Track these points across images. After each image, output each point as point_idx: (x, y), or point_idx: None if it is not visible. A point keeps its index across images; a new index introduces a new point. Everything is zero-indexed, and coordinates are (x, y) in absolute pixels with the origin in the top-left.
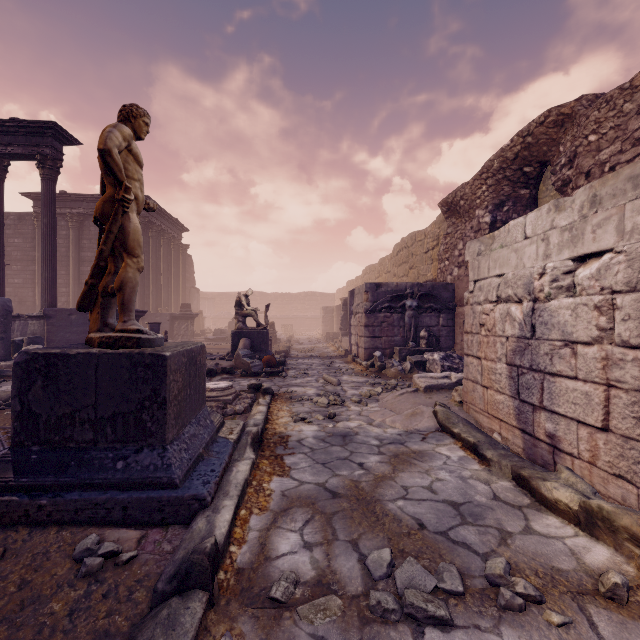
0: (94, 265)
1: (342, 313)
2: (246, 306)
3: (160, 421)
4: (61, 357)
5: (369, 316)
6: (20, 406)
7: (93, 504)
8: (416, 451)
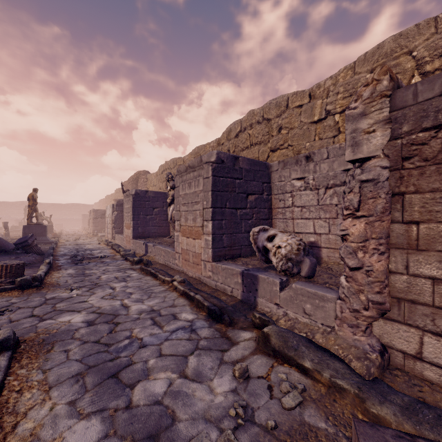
0: (31, 213)
1: (89, 218)
2: (44, 216)
3: (46, 234)
4: (30, 226)
5: (94, 220)
6: (24, 232)
7: (38, 242)
8: (89, 242)
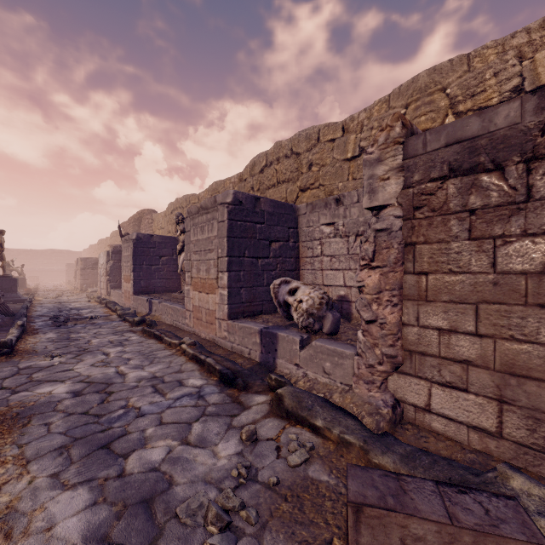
0: None
1: (76, 269)
2: (13, 266)
3: (16, 289)
4: None
5: (83, 271)
6: None
7: (5, 300)
8: (76, 299)
